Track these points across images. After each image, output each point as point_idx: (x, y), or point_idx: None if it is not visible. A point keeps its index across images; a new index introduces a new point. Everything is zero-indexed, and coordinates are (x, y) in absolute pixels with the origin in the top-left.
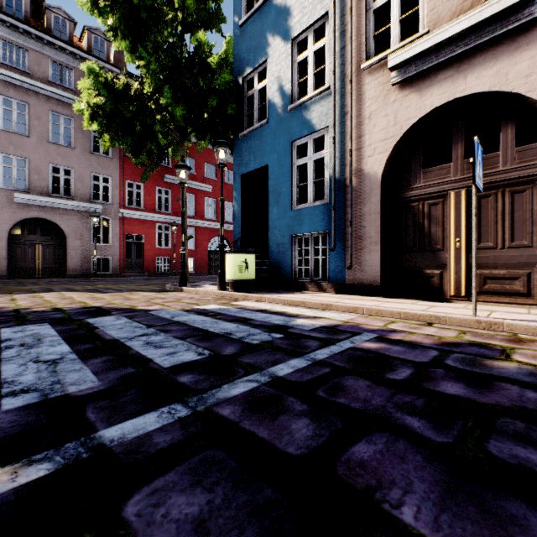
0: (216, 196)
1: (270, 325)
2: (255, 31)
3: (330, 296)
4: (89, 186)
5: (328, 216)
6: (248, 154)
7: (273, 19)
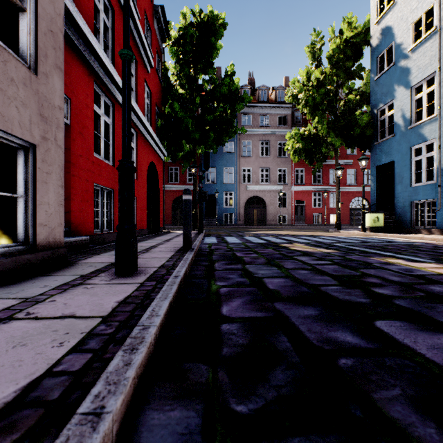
0: (356, 167)
1: (384, 240)
2: (385, 83)
3: (431, 235)
4: (276, 176)
5: (435, 190)
6: (381, 154)
7: (397, 76)
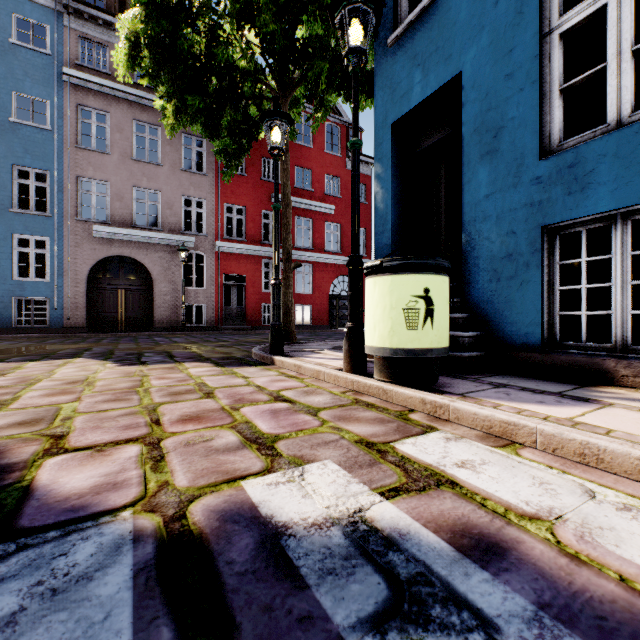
0: (341, 220)
1: None
2: None
3: None
4: (179, 213)
5: None
6: (408, 73)
7: None
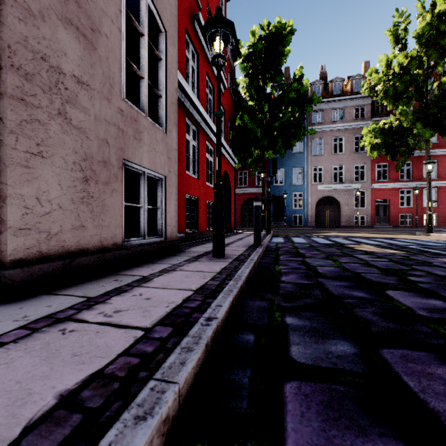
0: None
1: None
2: None
3: None
4: (352, 173)
5: None
6: None
7: None
